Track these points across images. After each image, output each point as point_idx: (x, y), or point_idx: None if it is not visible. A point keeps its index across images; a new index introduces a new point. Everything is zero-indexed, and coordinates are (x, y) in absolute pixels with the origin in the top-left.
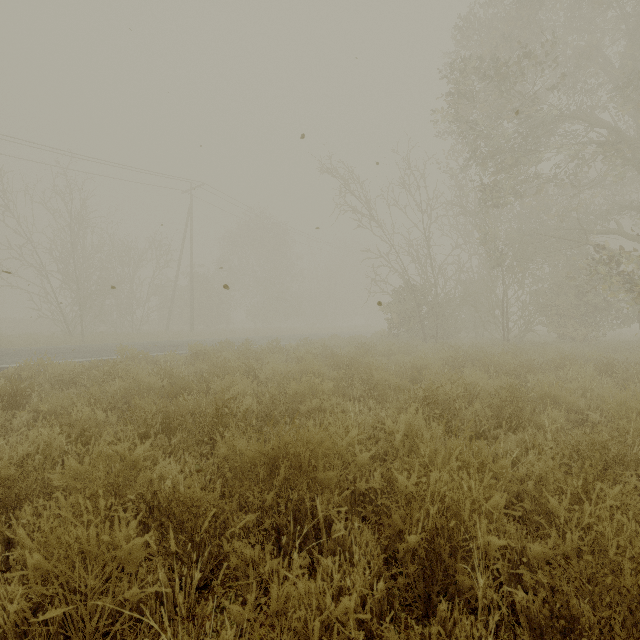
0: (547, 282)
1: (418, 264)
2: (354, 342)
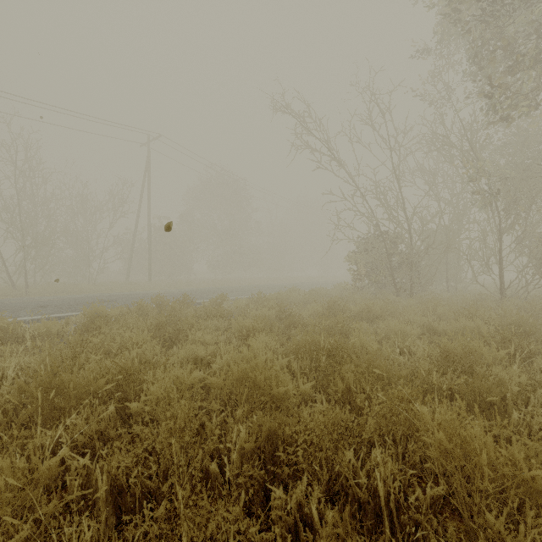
0: (535, 228)
1: (387, 207)
2: (316, 297)
